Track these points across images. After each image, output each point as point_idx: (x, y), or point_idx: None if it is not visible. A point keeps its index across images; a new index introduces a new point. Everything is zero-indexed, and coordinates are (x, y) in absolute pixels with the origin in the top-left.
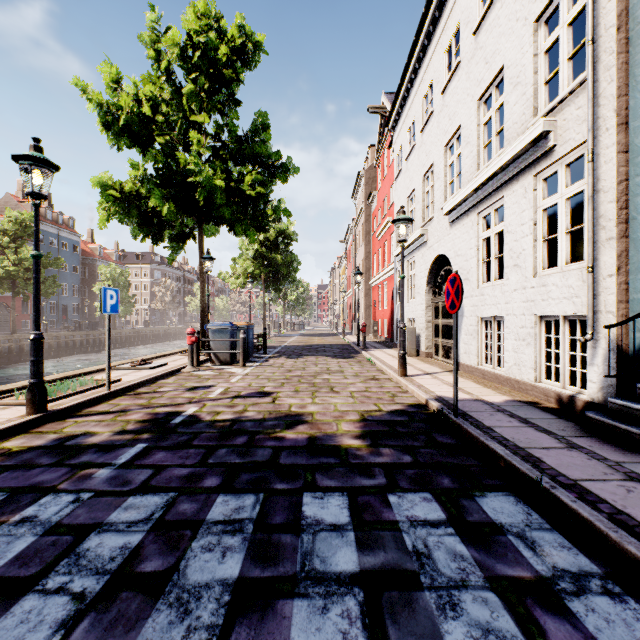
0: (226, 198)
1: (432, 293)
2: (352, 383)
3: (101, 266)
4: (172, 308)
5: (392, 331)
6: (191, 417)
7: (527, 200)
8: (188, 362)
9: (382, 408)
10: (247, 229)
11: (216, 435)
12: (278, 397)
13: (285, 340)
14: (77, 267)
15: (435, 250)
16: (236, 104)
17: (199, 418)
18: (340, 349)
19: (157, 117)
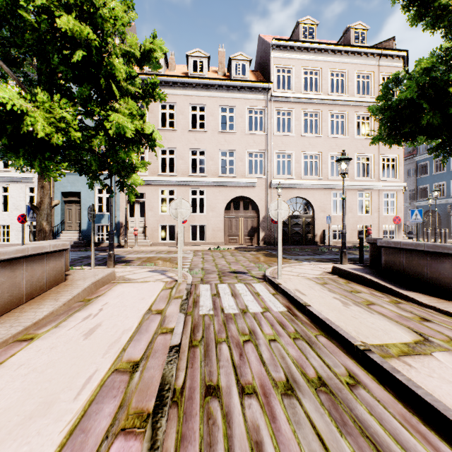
0: None
1: None
2: None
3: None
4: None
5: None
6: None
7: (23, 191)
8: None
9: None
10: None
11: None
12: None
13: None
14: None
15: None
16: None
17: None
18: None
19: None
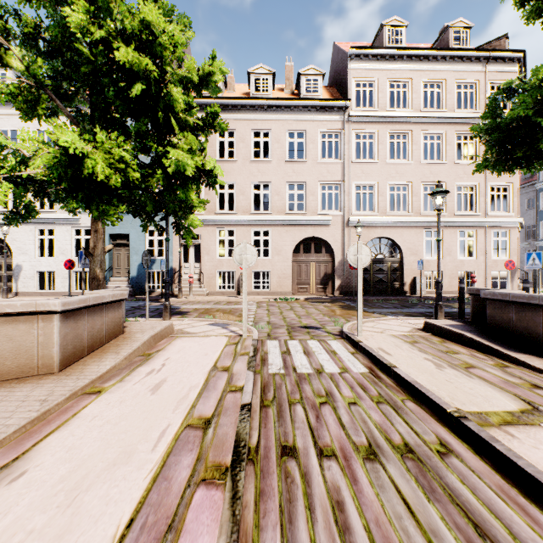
0: None
1: None
2: None
3: None
4: None
5: None
6: None
7: (69, 233)
8: None
9: None
10: None
11: None
12: None
13: None
14: None
15: None
16: None
17: None
18: None
19: None
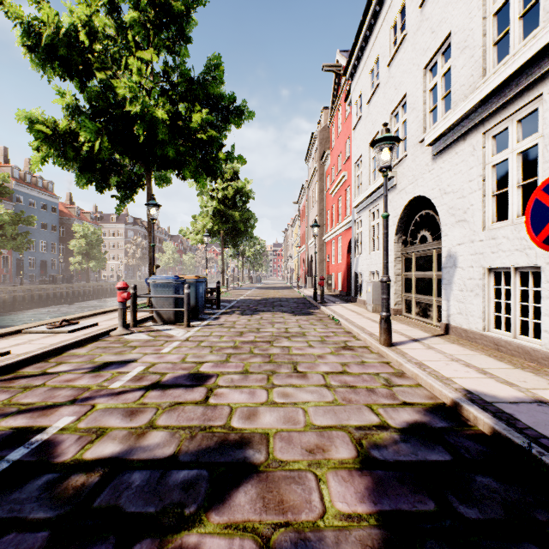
0: (170, 135)
1: (401, 243)
2: (321, 355)
3: (75, 225)
4: (142, 263)
5: (347, 285)
6: (39, 451)
7: None
8: (118, 323)
9: (386, 419)
10: (196, 172)
11: (34, 543)
12: (216, 387)
13: (242, 293)
14: (55, 226)
15: (409, 192)
16: (186, 40)
17: (51, 455)
18: (297, 303)
19: (94, 45)
